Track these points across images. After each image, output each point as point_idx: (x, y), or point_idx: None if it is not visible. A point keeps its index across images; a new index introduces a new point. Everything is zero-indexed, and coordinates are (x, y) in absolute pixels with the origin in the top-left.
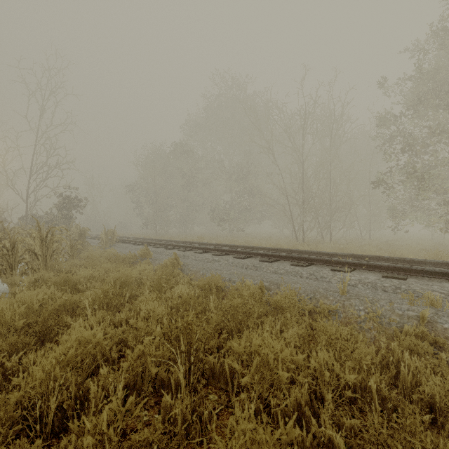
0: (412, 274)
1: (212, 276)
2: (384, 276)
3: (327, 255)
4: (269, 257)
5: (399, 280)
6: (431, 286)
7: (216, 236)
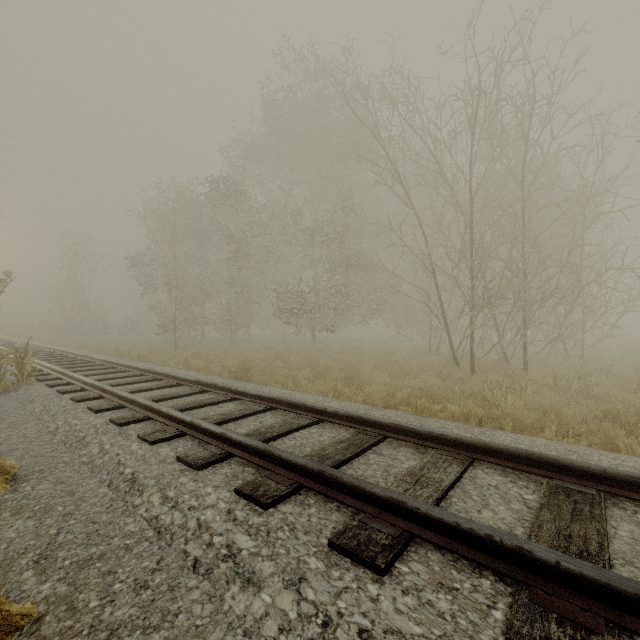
0: None
1: None
2: None
3: None
4: (538, 581)
5: None
6: None
7: (287, 350)
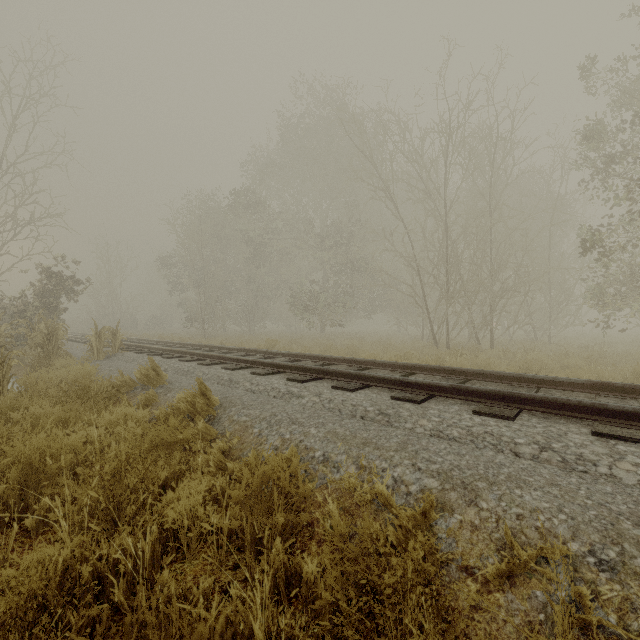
0: None
1: (274, 462)
2: None
3: (534, 381)
4: (410, 389)
5: None
6: None
7: (300, 338)
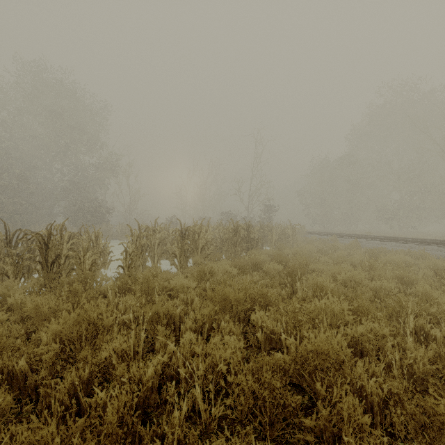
0: None
1: (381, 246)
2: None
3: None
4: (423, 243)
5: None
6: None
7: (382, 233)
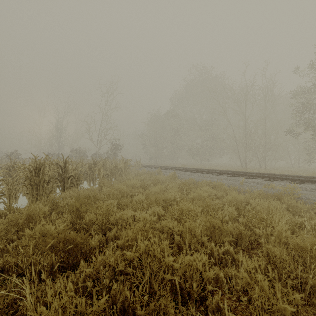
0: (278, 179)
1: (191, 178)
2: (264, 180)
3: (248, 173)
4: (217, 173)
5: (269, 181)
6: (280, 183)
7: (192, 165)
